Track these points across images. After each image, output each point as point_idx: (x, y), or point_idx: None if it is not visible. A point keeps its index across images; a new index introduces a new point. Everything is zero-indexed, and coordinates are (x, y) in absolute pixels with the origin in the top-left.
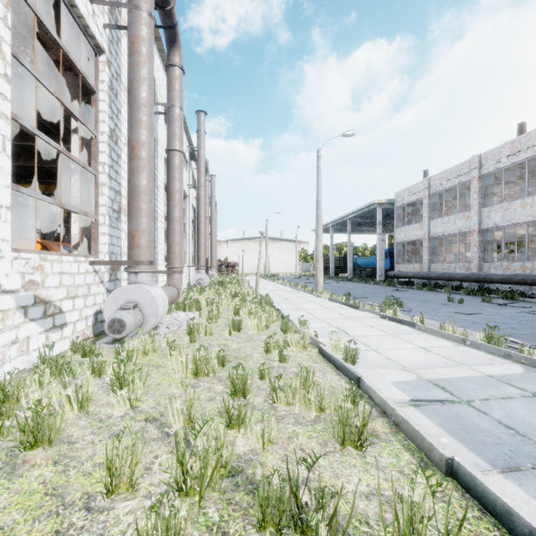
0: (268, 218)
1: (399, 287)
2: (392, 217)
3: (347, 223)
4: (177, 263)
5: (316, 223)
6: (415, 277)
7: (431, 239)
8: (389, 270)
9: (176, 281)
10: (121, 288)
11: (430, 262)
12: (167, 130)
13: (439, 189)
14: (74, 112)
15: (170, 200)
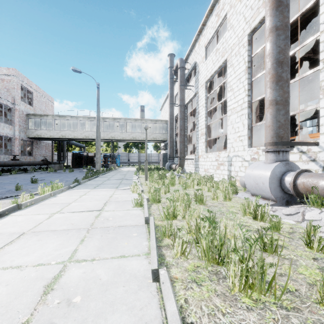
0: None
1: None
2: None
3: None
4: None
5: None
6: None
7: None
8: None
9: None
10: None
11: None
12: None
13: None
14: None
15: None
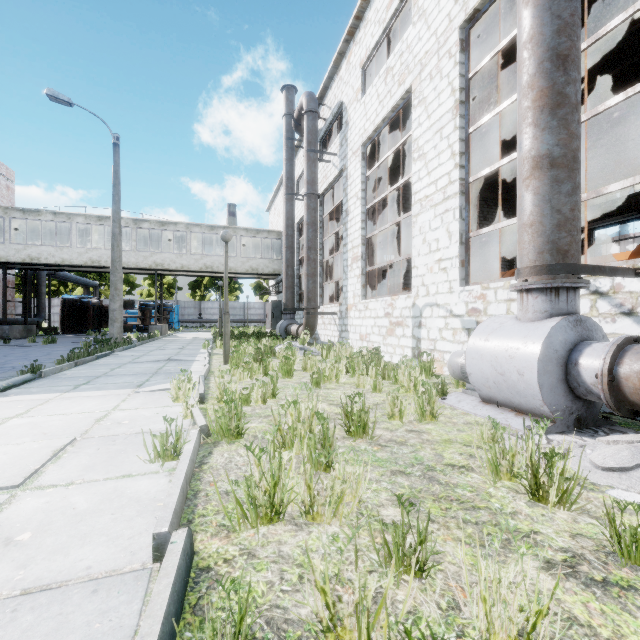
0: None
1: None
2: None
3: None
4: None
5: None
6: None
7: None
8: None
9: None
10: None
11: None
12: None
13: None
14: None
15: None
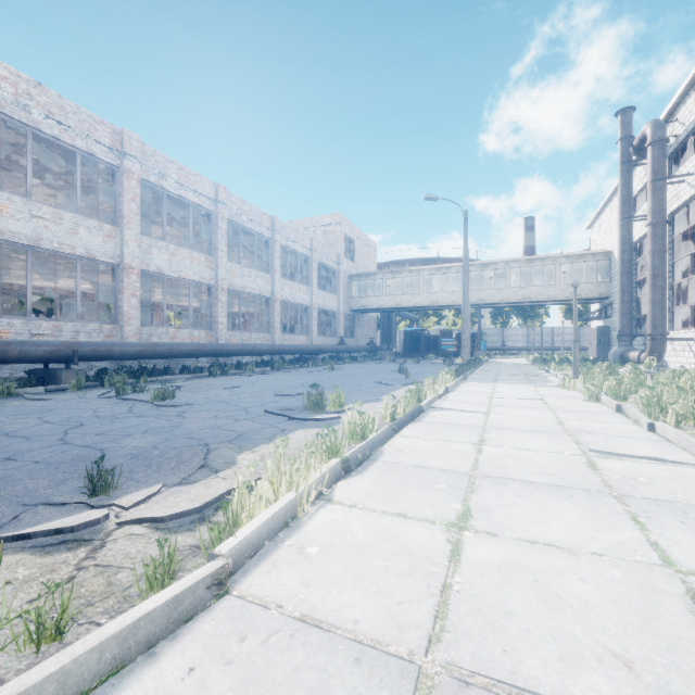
0: None
1: None
2: None
3: None
4: None
5: None
6: None
7: None
8: None
9: None
10: None
11: None
12: None
13: None
14: None
15: None
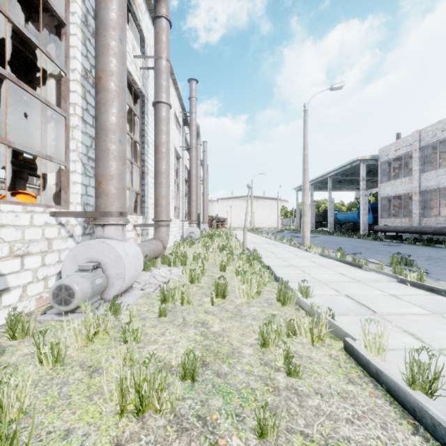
0: (253, 178)
1: (388, 242)
2: (373, 174)
3: (328, 180)
4: (163, 216)
5: (303, 177)
6: (406, 232)
7: (422, 193)
8: (372, 224)
9: (162, 235)
10: (82, 244)
11: (421, 216)
12: (154, 83)
13: (432, 141)
14: (28, 35)
15: (157, 153)
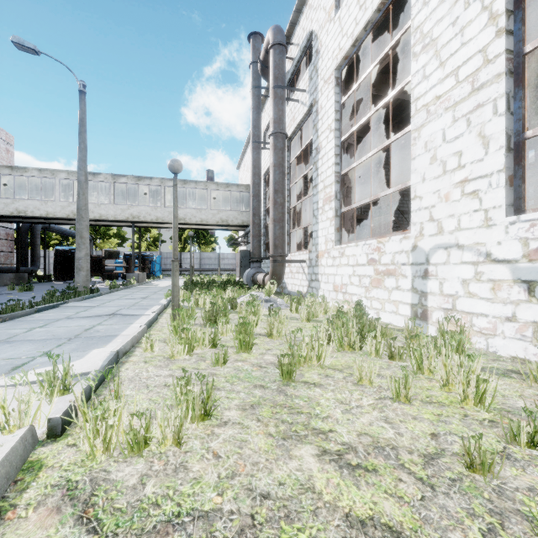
0: None
1: None
2: None
3: None
4: None
5: None
6: None
7: None
8: None
9: None
10: None
11: None
12: None
13: None
14: None
15: None
